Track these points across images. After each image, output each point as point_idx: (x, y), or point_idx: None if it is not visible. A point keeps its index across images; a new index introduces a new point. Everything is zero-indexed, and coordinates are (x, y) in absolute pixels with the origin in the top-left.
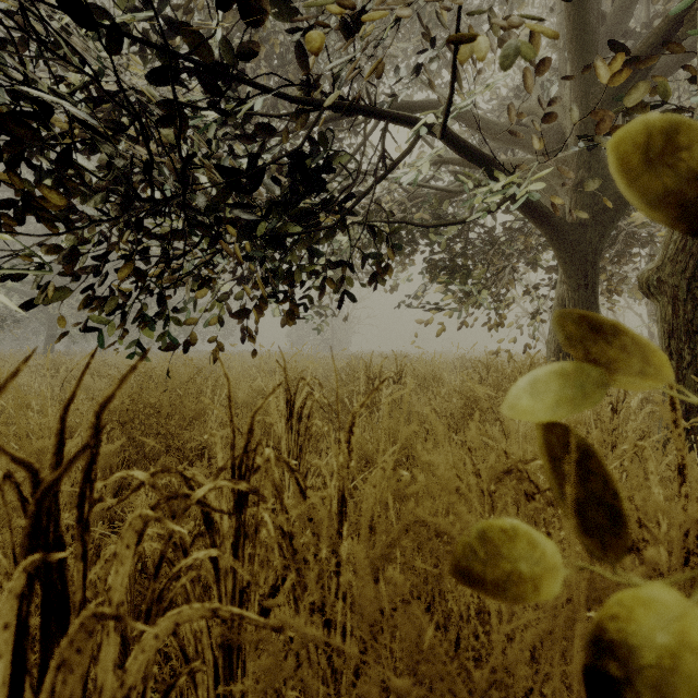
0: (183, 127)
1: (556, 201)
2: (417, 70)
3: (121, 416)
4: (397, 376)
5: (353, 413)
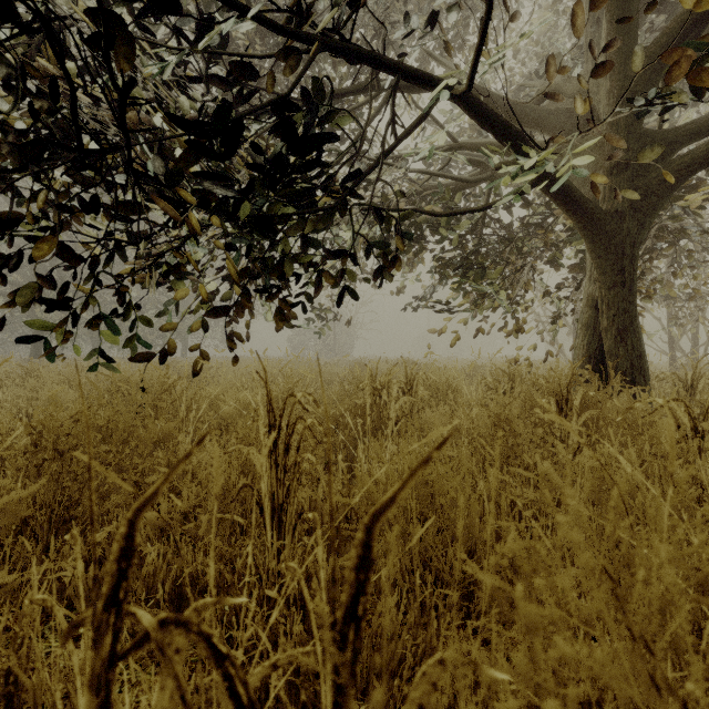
0: (131, 59)
1: (598, 180)
2: (434, 19)
3: (58, 442)
4: (407, 387)
5: (367, 524)
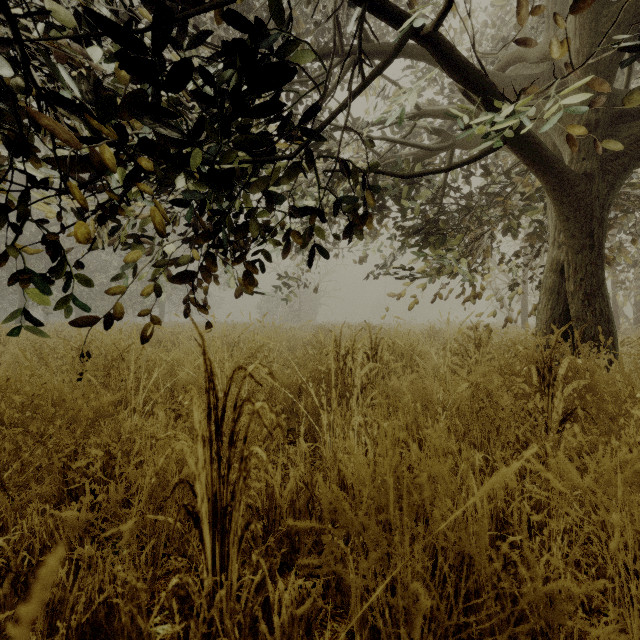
0: None
1: (578, 132)
2: None
3: None
4: (372, 352)
5: None
